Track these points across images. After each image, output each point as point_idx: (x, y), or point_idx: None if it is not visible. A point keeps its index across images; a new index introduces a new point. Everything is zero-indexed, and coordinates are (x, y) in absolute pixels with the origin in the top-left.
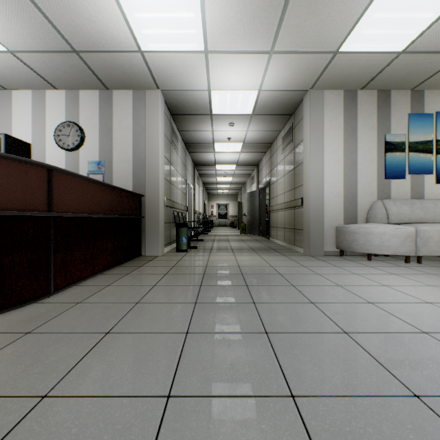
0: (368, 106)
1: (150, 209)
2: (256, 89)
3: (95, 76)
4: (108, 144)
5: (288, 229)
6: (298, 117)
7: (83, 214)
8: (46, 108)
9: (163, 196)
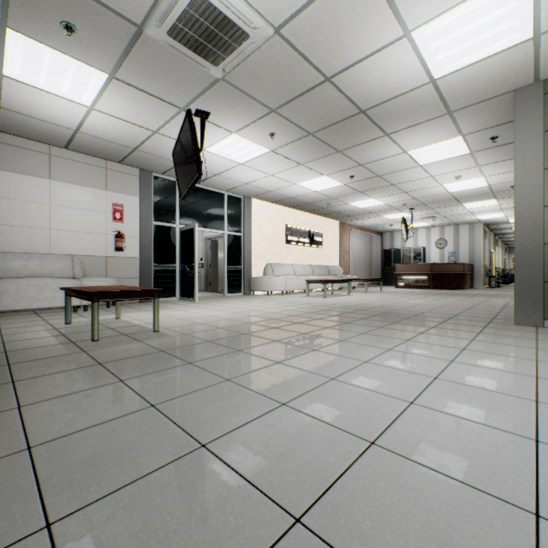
0: None
1: (477, 270)
2: None
3: (455, 224)
4: (457, 245)
5: None
6: None
7: (467, 272)
8: (430, 234)
9: (482, 264)
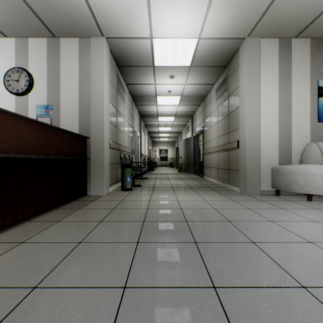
0: (302, 53)
1: (96, 150)
2: (195, 37)
3: (40, 20)
4: (55, 89)
5: (222, 169)
6: (233, 67)
7: None
8: None
9: (108, 139)
